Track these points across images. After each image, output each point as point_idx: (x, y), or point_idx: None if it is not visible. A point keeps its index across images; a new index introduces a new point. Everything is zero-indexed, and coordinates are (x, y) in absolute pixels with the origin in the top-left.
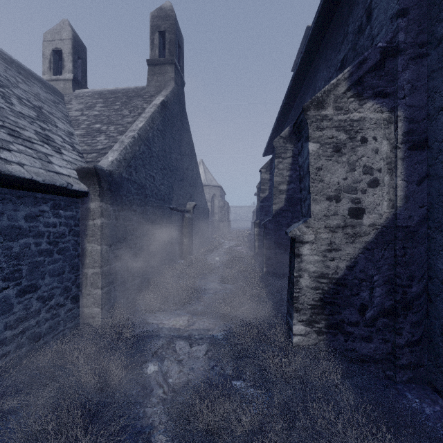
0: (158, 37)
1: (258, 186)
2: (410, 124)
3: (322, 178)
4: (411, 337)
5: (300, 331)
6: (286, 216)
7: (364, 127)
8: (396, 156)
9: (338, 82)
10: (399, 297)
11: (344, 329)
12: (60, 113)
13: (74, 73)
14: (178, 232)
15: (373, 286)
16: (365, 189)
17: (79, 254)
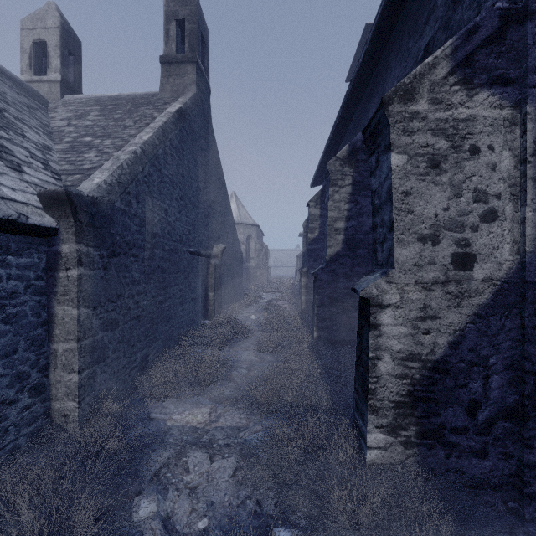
0: (174, 26)
1: (305, 224)
2: None
3: (411, 207)
4: None
5: (378, 443)
6: (344, 263)
7: (475, 131)
8: (524, 175)
9: (435, 61)
10: (528, 390)
11: (445, 439)
12: (36, 121)
13: (63, 73)
14: (201, 284)
15: (488, 372)
16: (476, 224)
17: (44, 321)
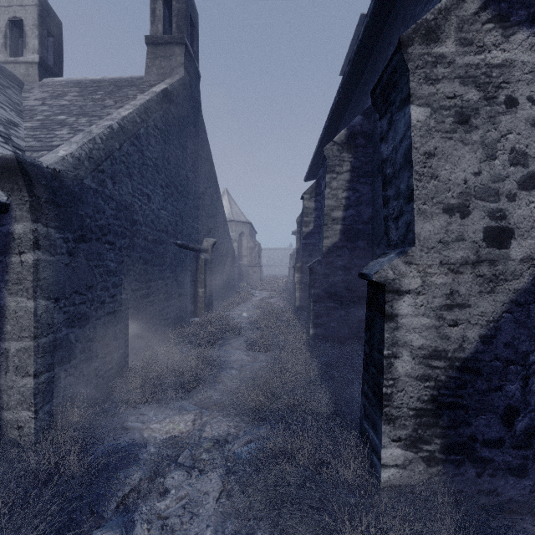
0: (161, 5)
1: (298, 220)
2: None
3: (435, 171)
4: None
5: (395, 460)
6: (342, 255)
7: (511, 79)
8: None
9: None
10: None
11: (476, 454)
12: (4, 97)
13: (41, 55)
14: (190, 280)
15: (528, 372)
16: (513, 192)
17: None
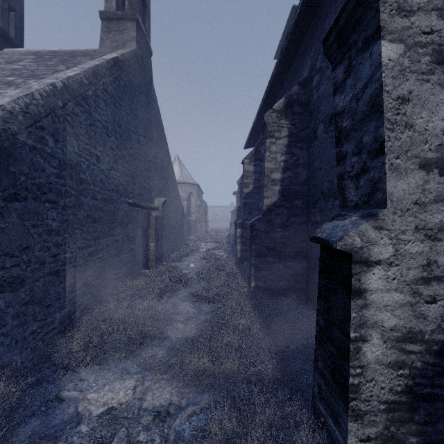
0: None
1: (239, 182)
2: None
3: (409, 119)
4: None
5: None
6: (281, 213)
7: None
8: None
9: None
10: None
11: None
12: None
13: (2, 26)
14: (142, 235)
15: None
16: None
17: None
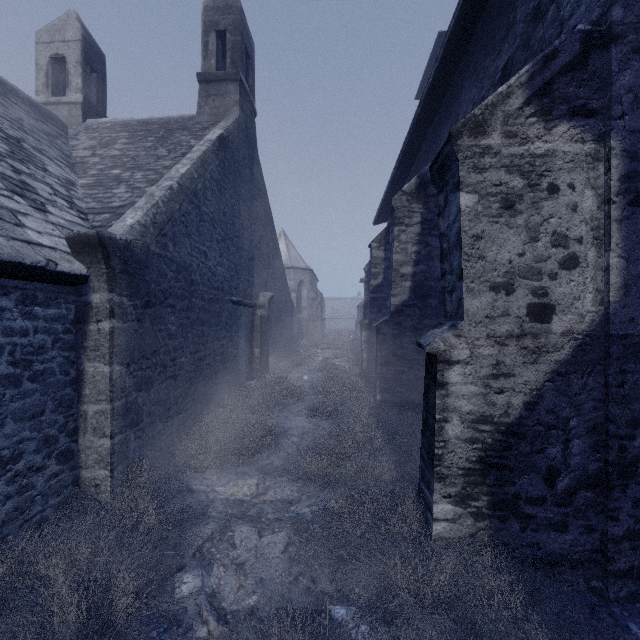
0: (214, 39)
1: (366, 269)
2: (633, 163)
3: (482, 253)
4: (634, 524)
5: (446, 514)
6: (412, 314)
7: (553, 167)
8: (608, 217)
9: (509, 90)
10: (613, 455)
11: (520, 510)
12: (56, 151)
13: (85, 94)
14: (245, 339)
15: (569, 436)
16: (555, 272)
17: (72, 380)
